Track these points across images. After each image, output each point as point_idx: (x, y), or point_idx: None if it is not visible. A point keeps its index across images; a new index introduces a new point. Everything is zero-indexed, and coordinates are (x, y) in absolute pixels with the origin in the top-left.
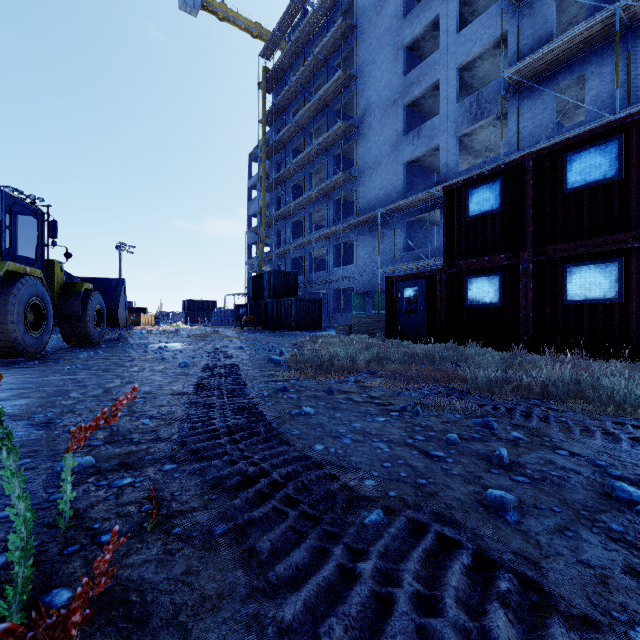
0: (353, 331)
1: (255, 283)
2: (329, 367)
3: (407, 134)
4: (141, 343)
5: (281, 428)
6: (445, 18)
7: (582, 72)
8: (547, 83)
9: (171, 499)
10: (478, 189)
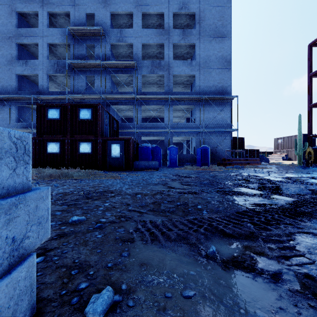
0: None
1: None
2: None
3: (19, 60)
4: None
5: None
6: (42, 16)
7: (94, 75)
8: (84, 72)
9: None
10: (52, 109)
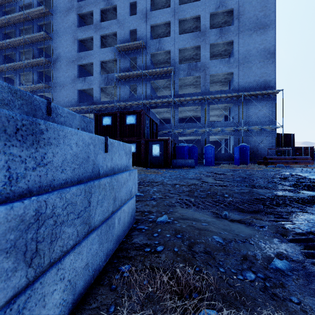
0: None
1: None
2: None
3: (79, 78)
4: None
5: None
6: (96, 39)
7: (136, 83)
8: (128, 82)
9: None
10: (105, 117)
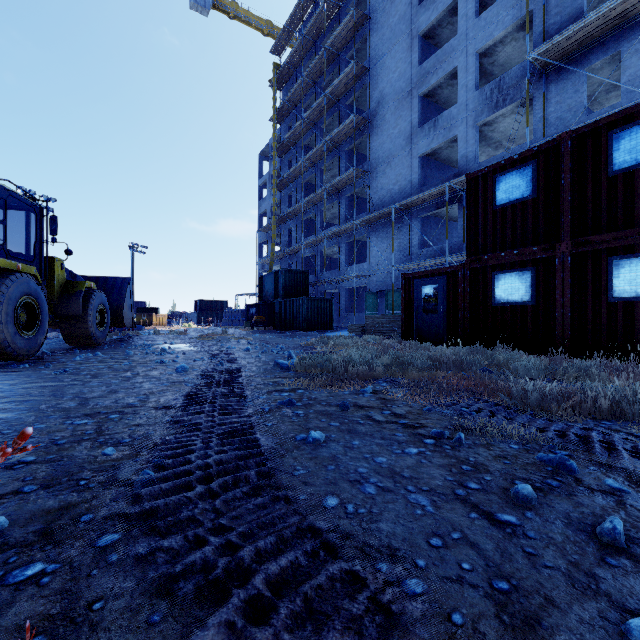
0: (366, 332)
1: (265, 282)
2: (342, 373)
3: (423, 126)
4: (145, 344)
5: (279, 470)
6: (463, 2)
7: (617, 50)
8: (577, 64)
9: (84, 620)
10: (506, 175)
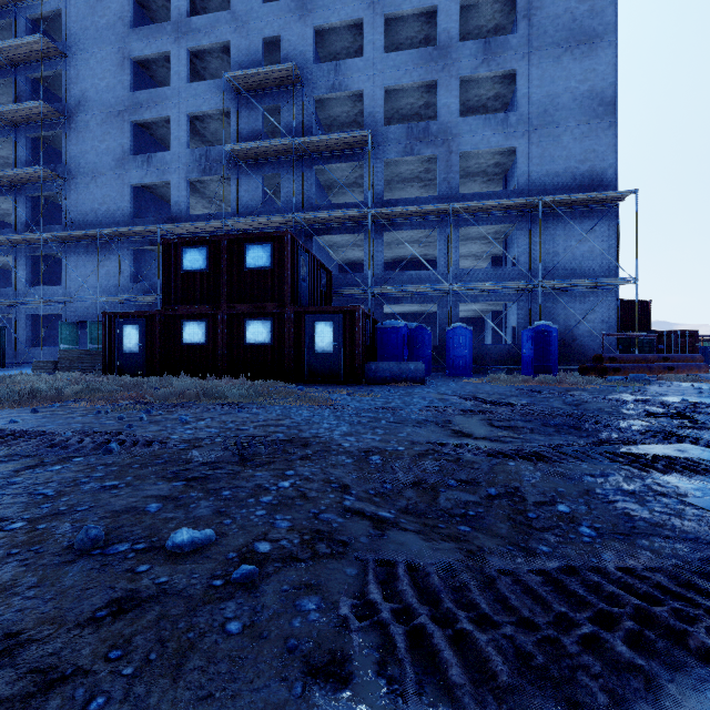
0: (60, 369)
1: None
2: (31, 399)
3: (136, 155)
4: None
5: None
6: (177, 60)
7: (279, 172)
8: (258, 169)
9: None
10: (191, 250)
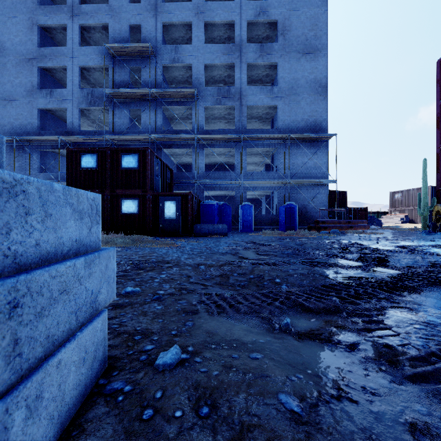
0: None
1: None
2: None
3: (41, 89)
4: None
5: None
6: (71, 30)
7: (140, 108)
8: (126, 105)
9: None
10: (86, 155)
